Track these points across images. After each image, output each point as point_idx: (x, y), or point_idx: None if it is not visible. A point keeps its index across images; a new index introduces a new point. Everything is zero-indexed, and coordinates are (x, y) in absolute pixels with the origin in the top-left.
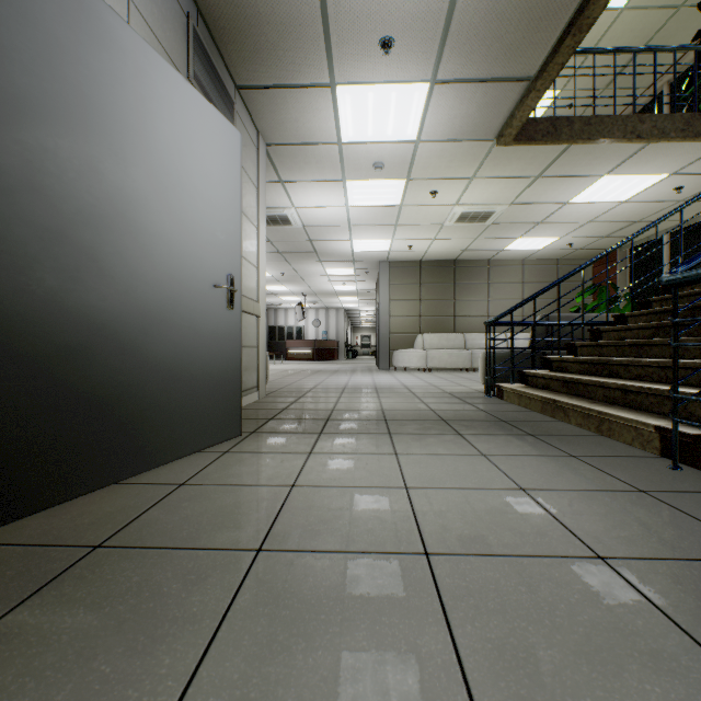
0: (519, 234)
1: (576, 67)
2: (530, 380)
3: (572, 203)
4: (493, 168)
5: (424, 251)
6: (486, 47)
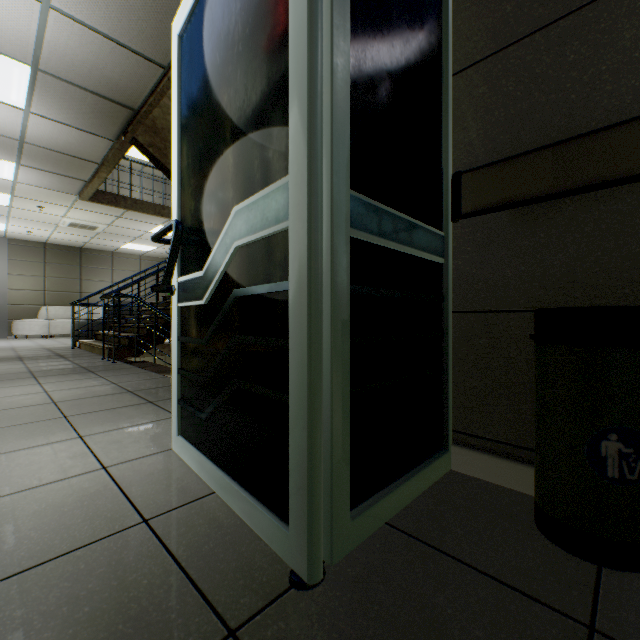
0: (128, 241)
1: (132, 169)
2: (98, 337)
3: (152, 232)
4: (85, 206)
5: (47, 237)
6: (52, 164)
